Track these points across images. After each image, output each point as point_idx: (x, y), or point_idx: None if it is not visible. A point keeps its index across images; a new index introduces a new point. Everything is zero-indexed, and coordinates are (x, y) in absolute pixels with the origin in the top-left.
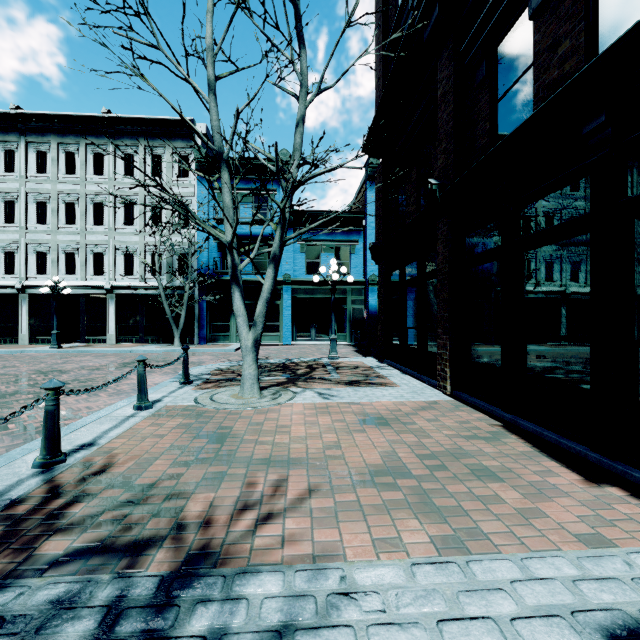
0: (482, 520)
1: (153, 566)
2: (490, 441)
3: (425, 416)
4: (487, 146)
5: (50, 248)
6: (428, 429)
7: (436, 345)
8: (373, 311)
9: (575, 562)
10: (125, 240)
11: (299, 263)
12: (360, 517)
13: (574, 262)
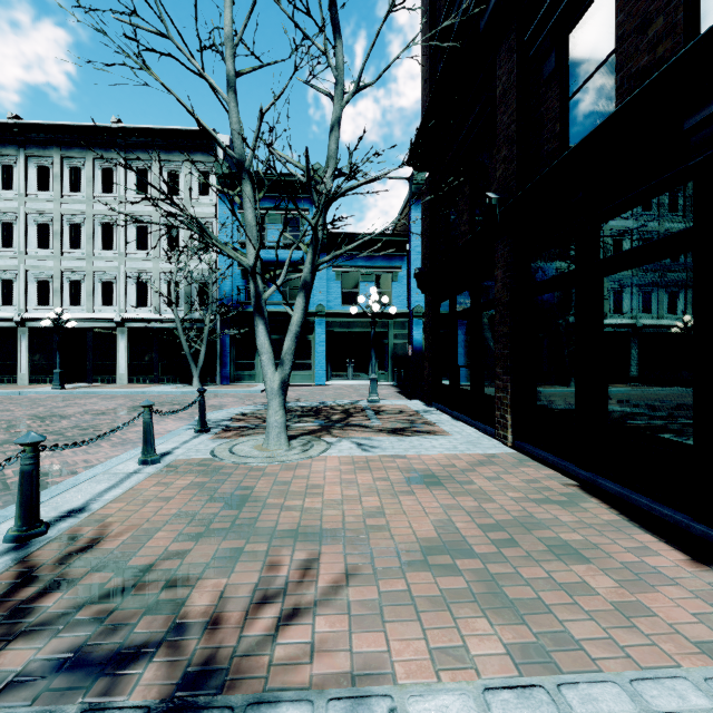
0: (569, 619)
1: (138, 690)
2: (566, 506)
3: (484, 473)
4: (557, 152)
5: (53, 276)
6: (489, 490)
7: (494, 387)
8: (418, 347)
9: (703, 686)
10: (137, 267)
11: (334, 292)
12: (412, 614)
13: (670, 288)
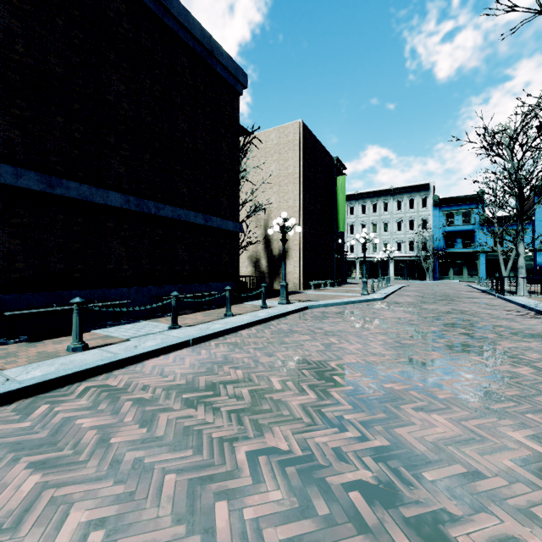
0: None
1: None
2: None
3: None
4: None
5: None
6: None
7: None
8: (539, 265)
9: None
10: (397, 237)
11: (489, 242)
12: None
13: None
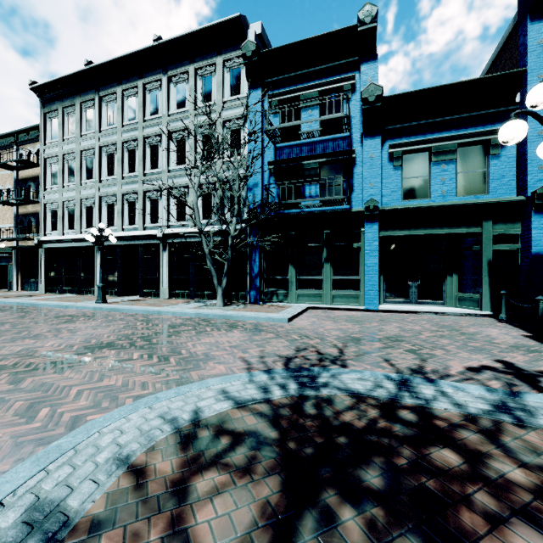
0: None
1: None
2: None
3: None
4: None
5: (117, 199)
6: None
7: None
8: (542, 255)
9: None
10: (177, 181)
11: (391, 183)
12: None
13: None
